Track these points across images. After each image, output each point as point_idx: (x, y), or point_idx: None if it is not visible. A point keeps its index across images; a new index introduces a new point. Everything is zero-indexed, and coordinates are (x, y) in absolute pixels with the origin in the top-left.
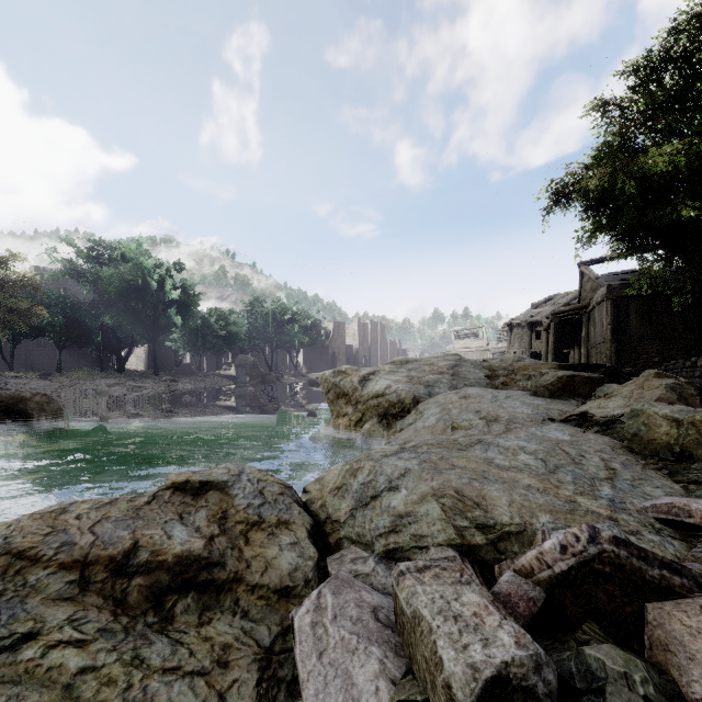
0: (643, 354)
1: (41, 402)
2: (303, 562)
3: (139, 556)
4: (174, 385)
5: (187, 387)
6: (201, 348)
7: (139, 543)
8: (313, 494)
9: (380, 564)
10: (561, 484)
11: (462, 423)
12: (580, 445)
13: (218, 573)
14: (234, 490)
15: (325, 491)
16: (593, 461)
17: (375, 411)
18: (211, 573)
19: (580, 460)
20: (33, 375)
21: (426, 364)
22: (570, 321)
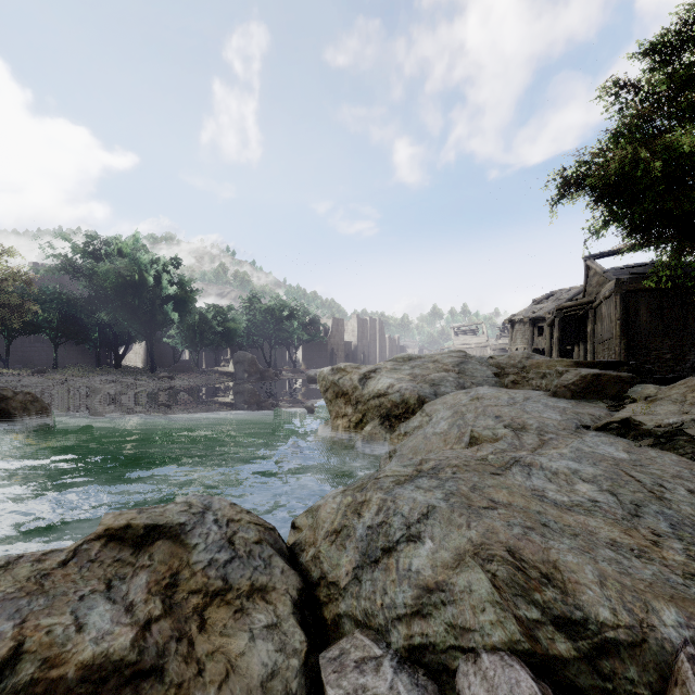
0: (654, 351)
1: (24, 400)
2: (284, 660)
3: (19, 672)
4: (171, 382)
5: (183, 384)
6: (199, 344)
7: (25, 646)
8: (303, 533)
9: (400, 673)
10: (659, 538)
11: (484, 433)
12: (648, 468)
13: (151, 689)
14: (192, 538)
15: (319, 534)
16: (681, 494)
17: (377, 412)
18: (138, 690)
19: (662, 492)
20: (26, 372)
21: (430, 361)
22: (574, 317)
